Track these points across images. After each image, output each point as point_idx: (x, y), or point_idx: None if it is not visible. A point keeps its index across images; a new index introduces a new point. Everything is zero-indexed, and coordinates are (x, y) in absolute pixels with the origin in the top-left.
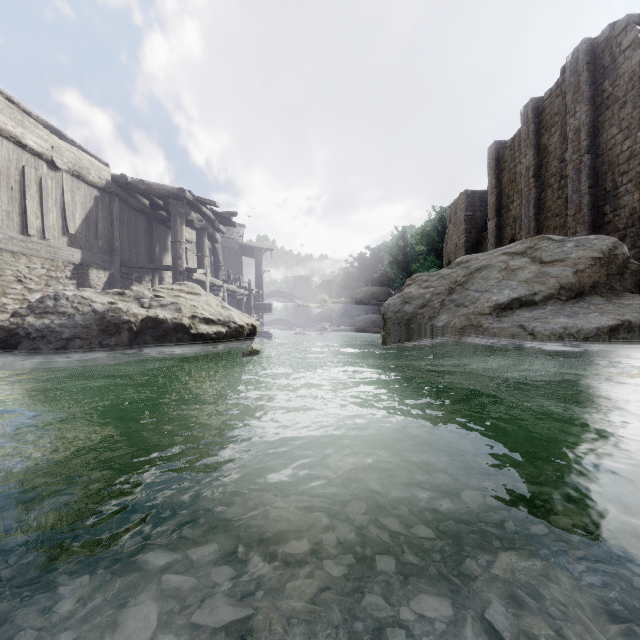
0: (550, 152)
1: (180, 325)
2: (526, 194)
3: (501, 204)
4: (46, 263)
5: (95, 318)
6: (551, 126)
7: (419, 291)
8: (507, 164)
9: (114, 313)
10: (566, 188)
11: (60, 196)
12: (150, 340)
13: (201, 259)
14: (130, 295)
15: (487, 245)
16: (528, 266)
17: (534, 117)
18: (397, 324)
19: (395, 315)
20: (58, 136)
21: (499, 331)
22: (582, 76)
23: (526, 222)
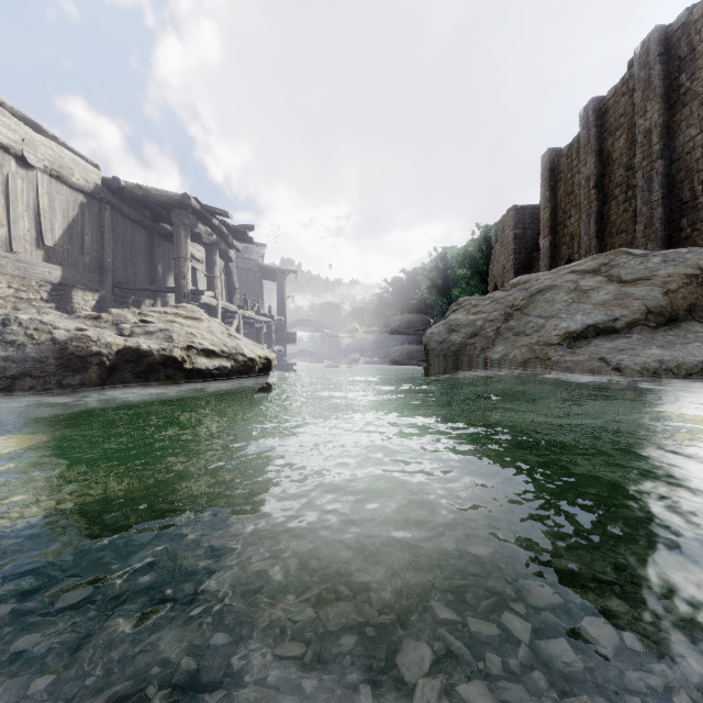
0: (614, 159)
1: (170, 358)
2: (586, 208)
3: (556, 220)
4: (14, 281)
5: (53, 349)
6: (616, 129)
7: (468, 317)
8: (563, 174)
9: (79, 342)
10: (634, 200)
11: (34, 200)
12: (130, 378)
13: (211, 280)
14: (107, 319)
15: (539, 267)
16: (604, 286)
17: (595, 119)
18: (442, 356)
19: (440, 346)
20: (37, 131)
21: (573, 365)
22: (654, 69)
23: (586, 240)
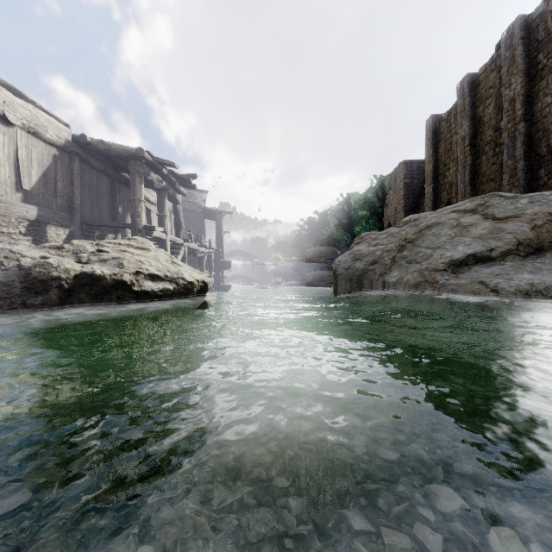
0: (485, 122)
1: (120, 282)
2: (462, 161)
3: (438, 171)
4: None
5: (19, 274)
6: (486, 98)
7: (369, 248)
8: (443, 135)
9: (42, 268)
10: (501, 155)
11: (13, 152)
12: (86, 298)
13: (161, 218)
14: (69, 249)
15: (424, 209)
16: (481, 222)
17: (470, 91)
18: (348, 280)
19: (346, 271)
20: (18, 96)
21: (457, 287)
22: (517, 50)
23: (462, 187)
